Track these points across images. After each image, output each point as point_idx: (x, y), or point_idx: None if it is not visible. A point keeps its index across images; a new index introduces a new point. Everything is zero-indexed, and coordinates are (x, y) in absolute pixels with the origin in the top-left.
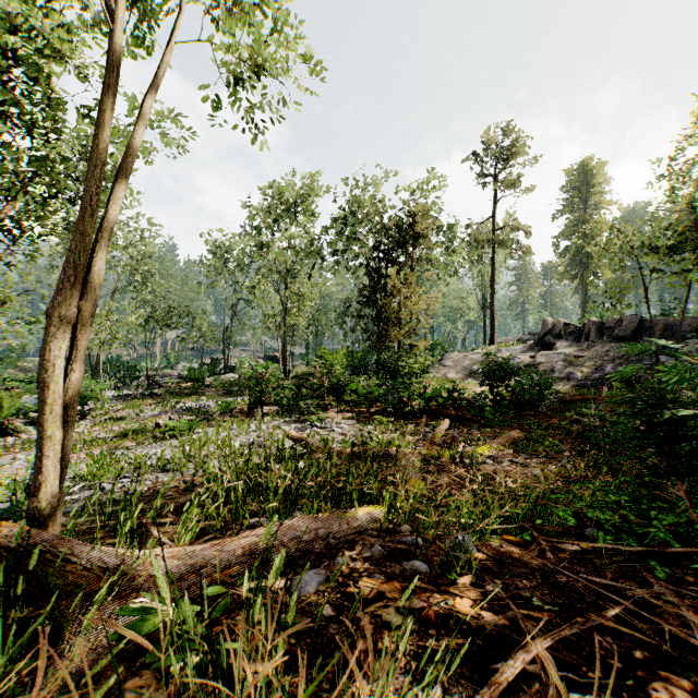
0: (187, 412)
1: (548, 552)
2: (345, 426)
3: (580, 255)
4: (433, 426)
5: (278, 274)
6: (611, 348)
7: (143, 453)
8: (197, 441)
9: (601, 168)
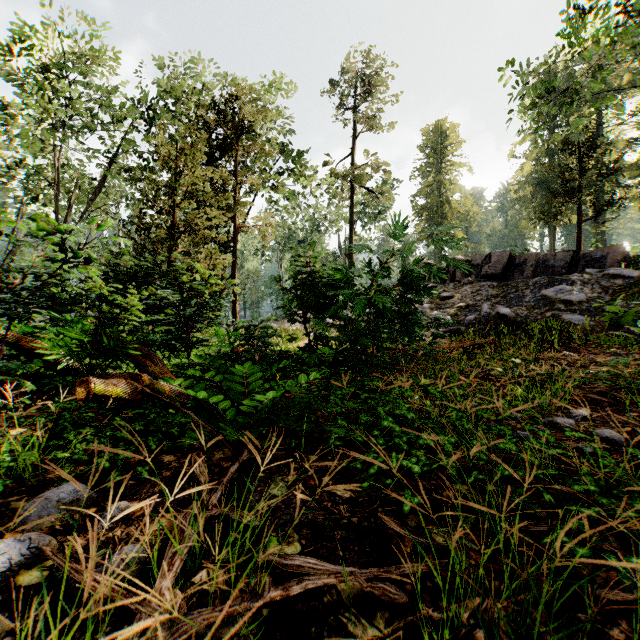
0: None
1: None
2: None
3: (436, 215)
4: None
5: (66, 192)
6: (482, 287)
7: None
8: None
9: (454, 130)
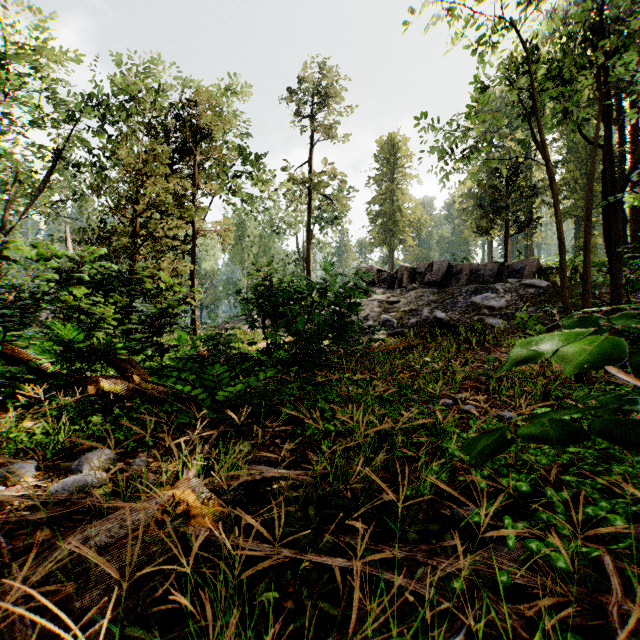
0: None
1: None
2: None
3: (389, 222)
4: None
5: (4, 185)
6: (424, 293)
7: None
8: None
9: (405, 143)
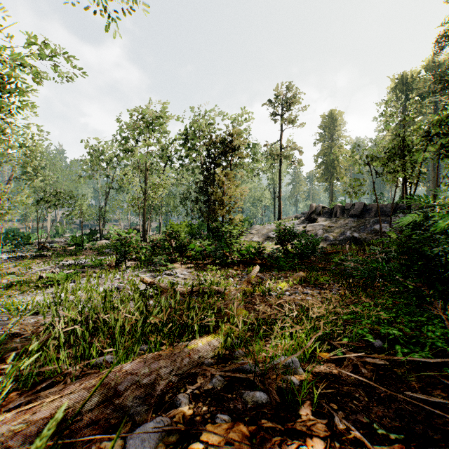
0: (67, 267)
1: (361, 367)
2: (186, 273)
3: (329, 167)
4: (247, 271)
5: (140, 171)
6: (349, 221)
7: (23, 299)
8: (72, 288)
9: (341, 116)
